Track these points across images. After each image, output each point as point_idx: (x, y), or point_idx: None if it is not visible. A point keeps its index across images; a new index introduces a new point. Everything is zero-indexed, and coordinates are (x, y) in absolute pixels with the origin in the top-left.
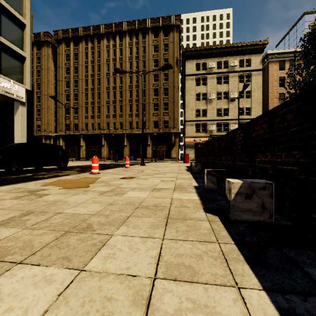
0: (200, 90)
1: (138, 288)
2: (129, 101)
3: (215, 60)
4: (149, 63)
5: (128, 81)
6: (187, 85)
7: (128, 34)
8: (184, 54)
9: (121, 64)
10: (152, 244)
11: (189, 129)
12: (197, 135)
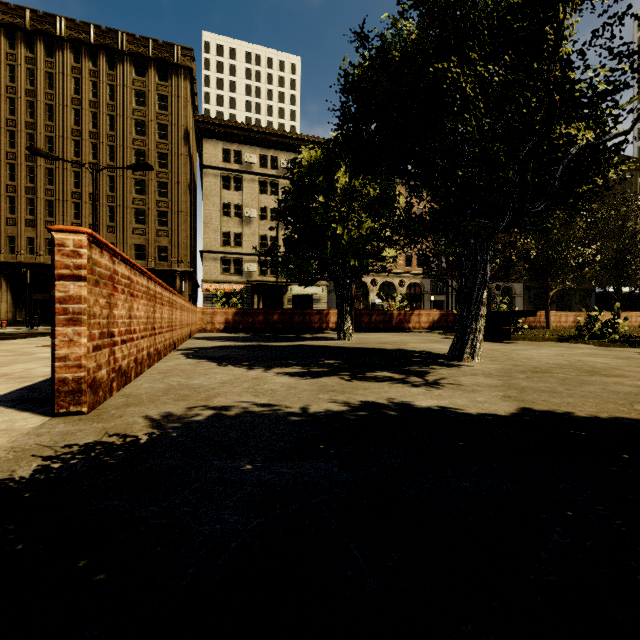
0: (230, 198)
1: (28, 368)
2: (72, 196)
3: (257, 151)
4: (124, 125)
5: (69, 150)
6: (206, 184)
7: (69, 47)
8: (201, 126)
9: (51, 108)
10: (43, 364)
11: (211, 267)
12: (226, 278)
